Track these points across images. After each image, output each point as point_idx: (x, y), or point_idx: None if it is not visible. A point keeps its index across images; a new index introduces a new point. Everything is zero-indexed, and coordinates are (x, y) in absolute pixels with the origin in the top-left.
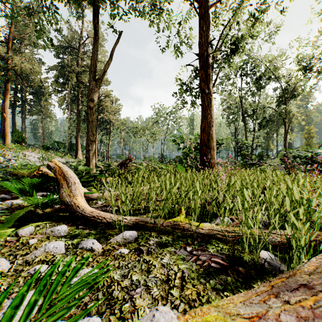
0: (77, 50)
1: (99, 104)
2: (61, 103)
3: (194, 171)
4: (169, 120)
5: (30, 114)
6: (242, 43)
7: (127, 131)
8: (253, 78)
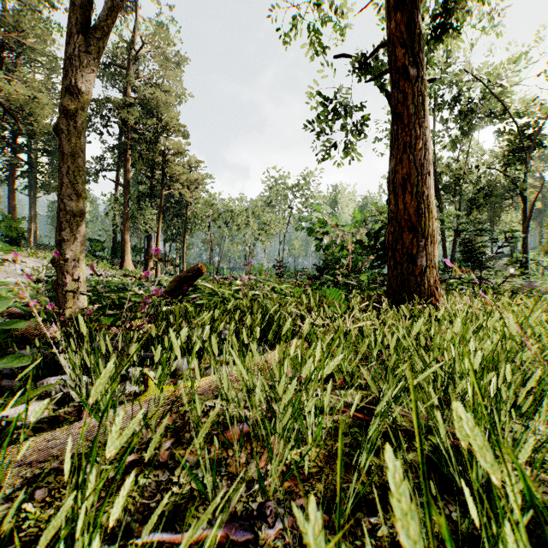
0: (124, 69)
1: (164, 169)
2: (98, 171)
3: (384, 306)
4: (294, 200)
5: (45, 190)
6: (458, 14)
7: (215, 218)
8: (457, 114)
